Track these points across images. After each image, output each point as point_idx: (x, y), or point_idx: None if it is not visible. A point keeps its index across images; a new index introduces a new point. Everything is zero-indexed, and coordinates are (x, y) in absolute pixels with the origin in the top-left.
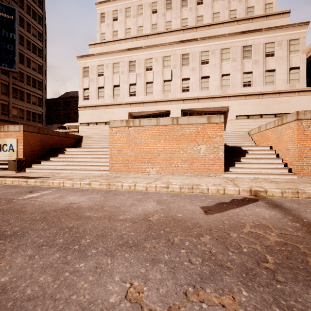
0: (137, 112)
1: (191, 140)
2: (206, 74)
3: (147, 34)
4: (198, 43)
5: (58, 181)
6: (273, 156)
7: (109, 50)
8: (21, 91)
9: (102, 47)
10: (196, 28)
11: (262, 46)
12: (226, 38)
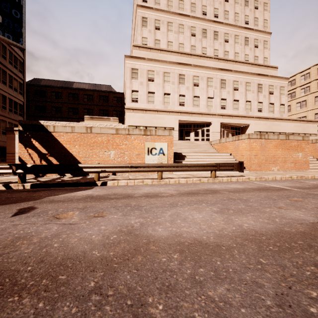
0: (185, 120)
1: (295, 150)
2: (237, 98)
3: (190, 53)
4: (232, 74)
5: (271, 177)
6: (315, 159)
7: (155, 57)
8: (3, 71)
9: (147, 52)
10: (227, 61)
11: (267, 87)
12: (249, 75)
